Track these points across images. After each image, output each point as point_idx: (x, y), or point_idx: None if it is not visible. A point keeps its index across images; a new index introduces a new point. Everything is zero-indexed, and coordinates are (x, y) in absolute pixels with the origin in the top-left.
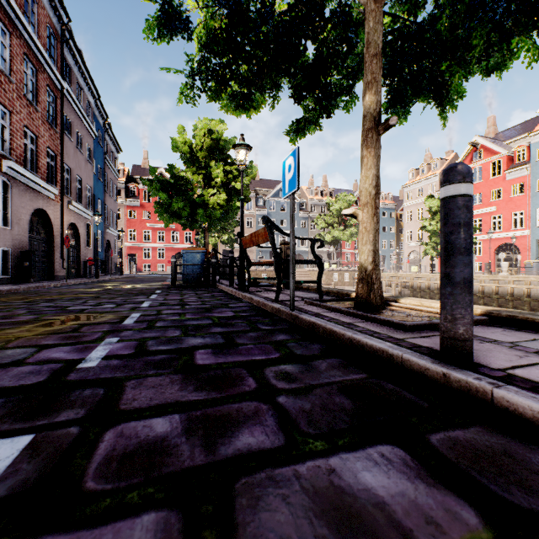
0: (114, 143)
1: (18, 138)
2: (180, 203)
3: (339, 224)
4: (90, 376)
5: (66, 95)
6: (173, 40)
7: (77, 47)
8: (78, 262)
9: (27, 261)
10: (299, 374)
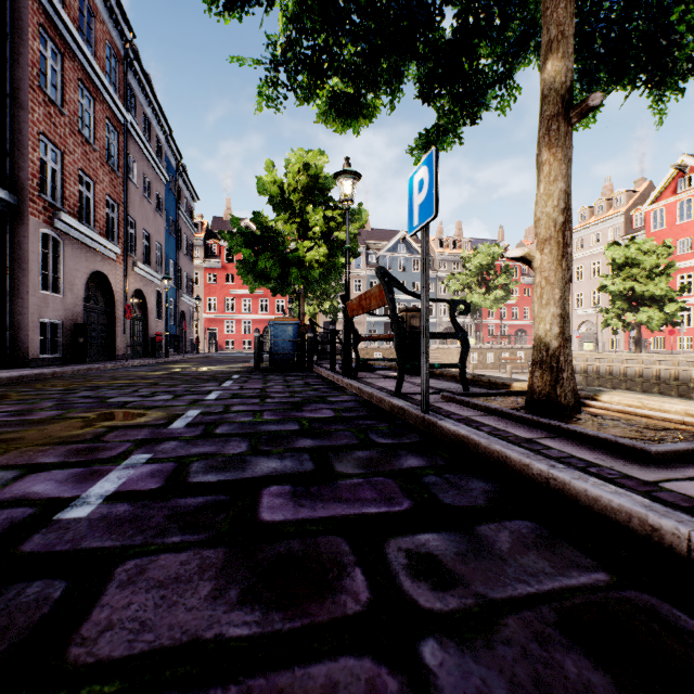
0: (190, 190)
1: (71, 184)
2: (268, 261)
3: (479, 286)
4: (61, 544)
5: (130, 130)
6: (246, 13)
7: (143, 70)
8: (145, 338)
9: (81, 337)
10: (457, 562)
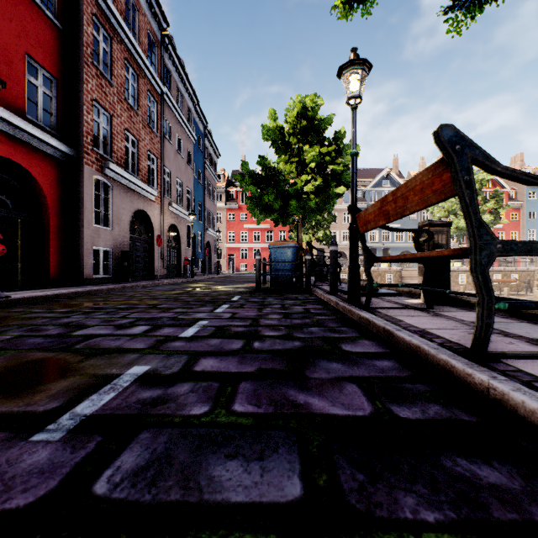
0: (214, 148)
1: (118, 141)
2: (271, 195)
3: None
4: None
5: (166, 100)
6: None
7: (175, 52)
8: (179, 262)
9: (126, 261)
10: None
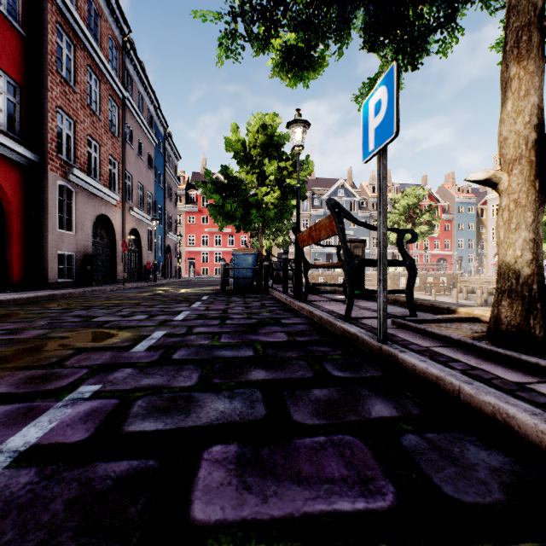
0: (174, 151)
1: (81, 146)
2: (233, 204)
3: (406, 222)
4: None
5: (127, 105)
6: None
7: (137, 57)
8: (140, 266)
9: (89, 265)
10: None
